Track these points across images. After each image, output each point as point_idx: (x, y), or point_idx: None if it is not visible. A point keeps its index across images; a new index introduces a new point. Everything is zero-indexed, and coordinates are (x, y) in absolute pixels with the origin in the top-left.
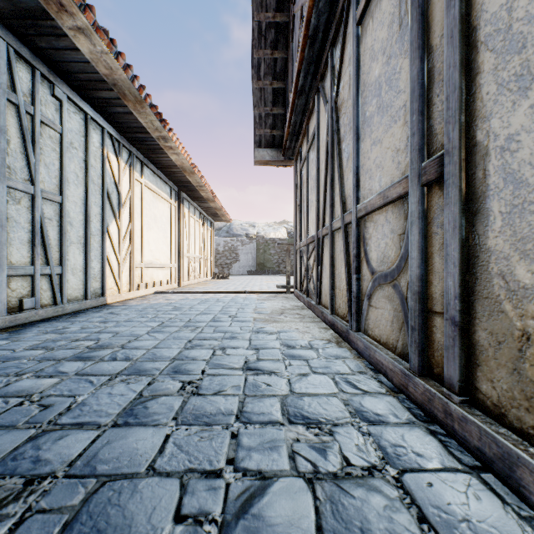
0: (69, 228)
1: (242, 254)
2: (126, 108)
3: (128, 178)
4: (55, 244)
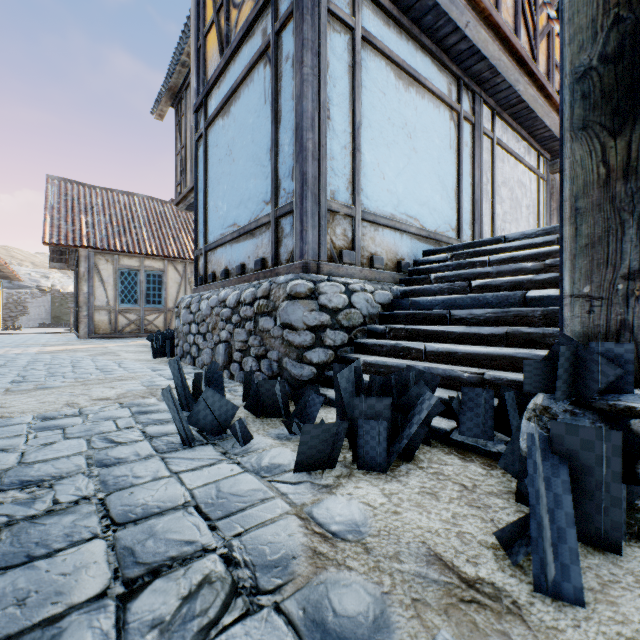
0: None
1: (32, 306)
2: None
3: None
4: None
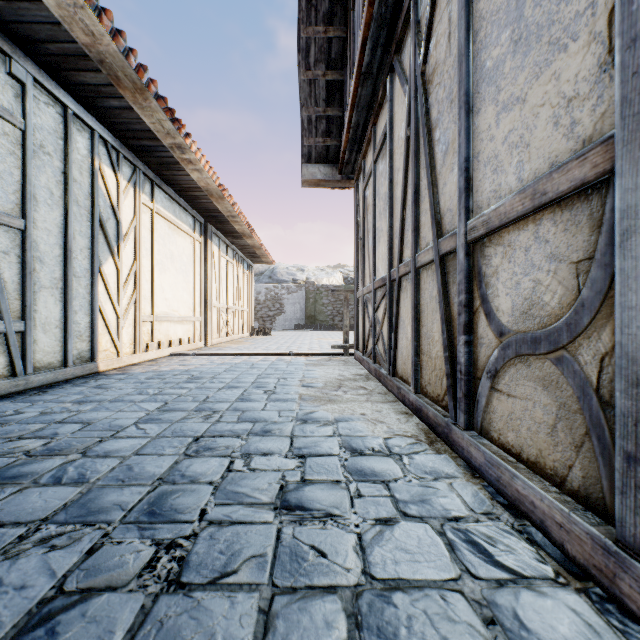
0: (38, 266)
1: (288, 304)
2: (123, 100)
3: (133, 201)
4: (14, 289)
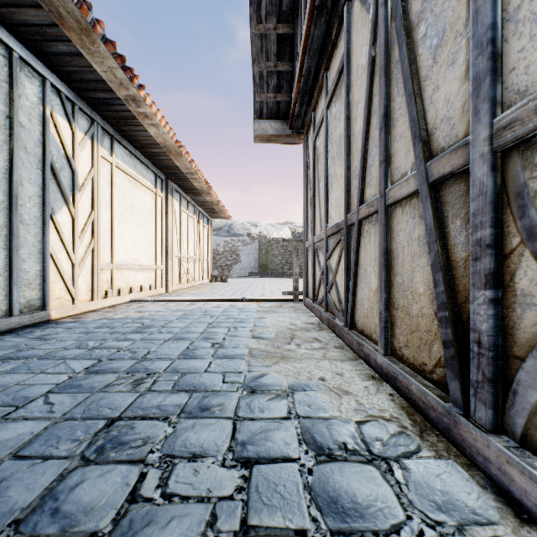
0: None
1: (243, 254)
2: (70, 44)
3: (90, 153)
4: None
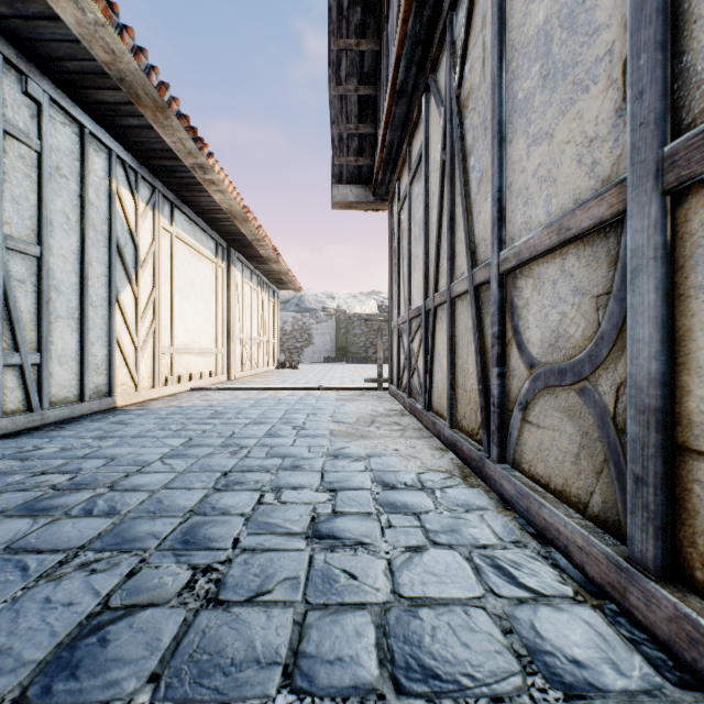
0: (54, 295)
1: (317, 334)
2: (142, 118)
3: (151, 225)
4: (30, 320)
